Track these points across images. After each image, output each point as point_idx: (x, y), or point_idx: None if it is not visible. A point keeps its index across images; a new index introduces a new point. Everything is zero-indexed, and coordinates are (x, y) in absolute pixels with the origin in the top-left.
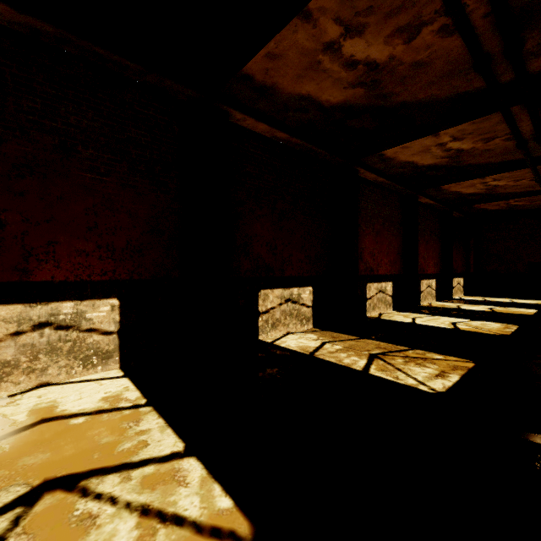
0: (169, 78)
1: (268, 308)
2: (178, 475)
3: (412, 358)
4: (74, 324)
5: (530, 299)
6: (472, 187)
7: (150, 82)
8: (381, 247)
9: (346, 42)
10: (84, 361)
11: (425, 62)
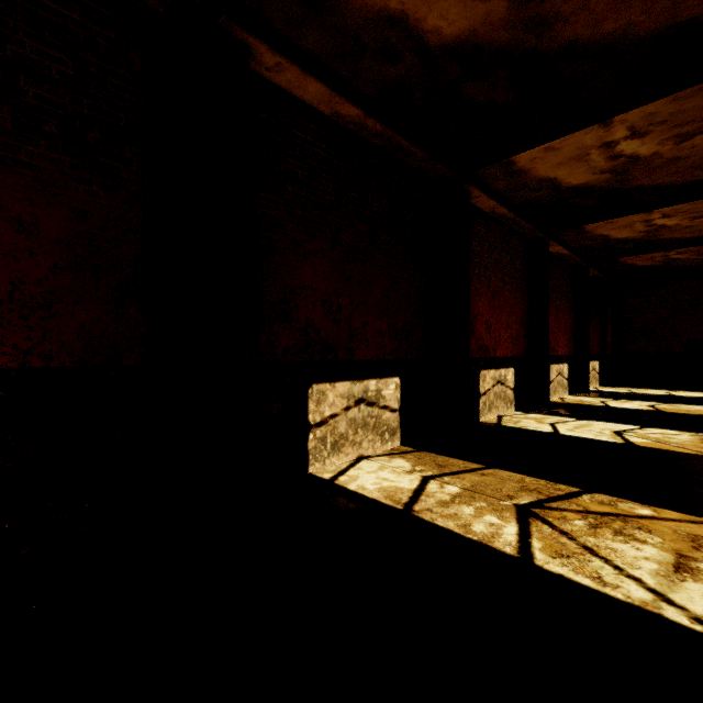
0: None
1: (325, 417)
2: None
3: (598, 517)
4: None
5: (692, 391)
6: (627, 228)
7: None
8: (500, 315)
9: None
10: None
11: None
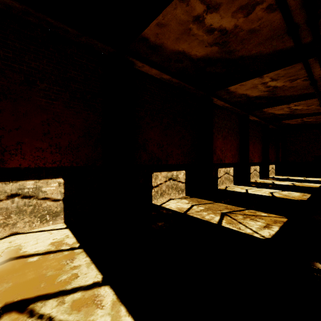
0: (95, 39)
1: (158, 184)
2: (97, 299)
3: (248, 215)
4: (34, 194)
5: (315, 178)
6: (281, 110)
7: (84, 42)
8: (227, 146)
9: (207, 16)
10: (41, 218)
11: (257, 30)
